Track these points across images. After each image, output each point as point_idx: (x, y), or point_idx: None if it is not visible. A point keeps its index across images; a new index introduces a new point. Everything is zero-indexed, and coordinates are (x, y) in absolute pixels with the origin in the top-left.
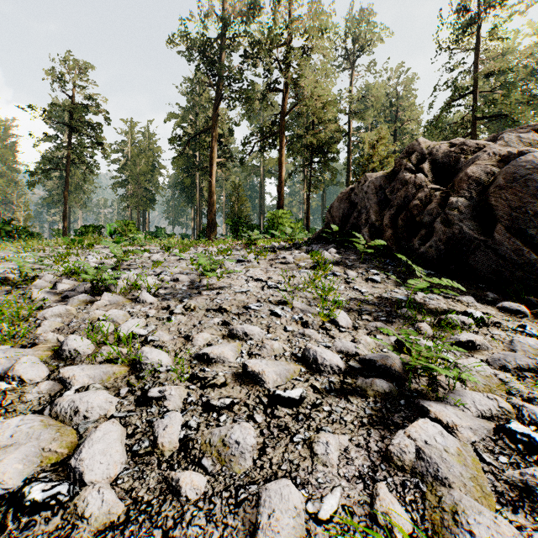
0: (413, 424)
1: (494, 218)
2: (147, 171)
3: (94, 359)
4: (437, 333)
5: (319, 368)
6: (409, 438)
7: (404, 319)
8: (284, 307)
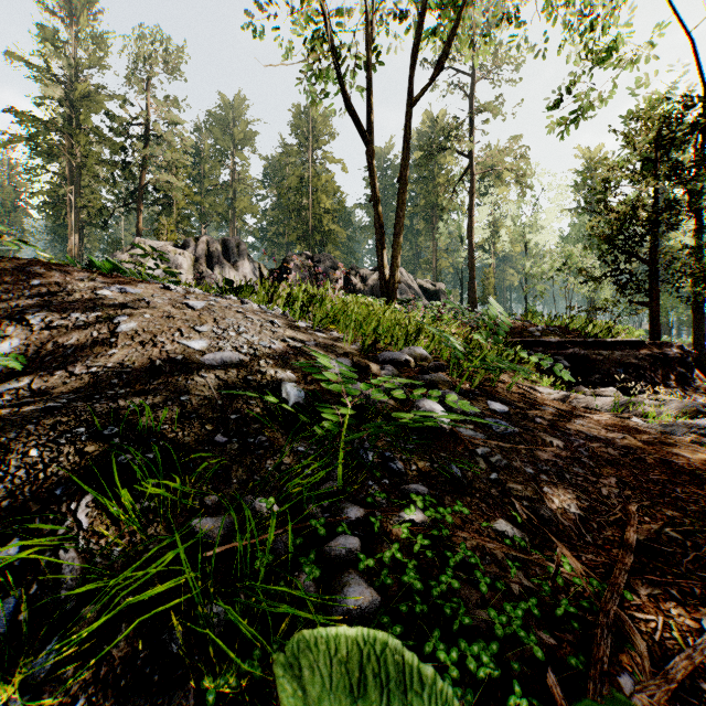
0: None
1: None
2: (4, 213)
3: None
4: None
5: None
6: None
7: None
8: None
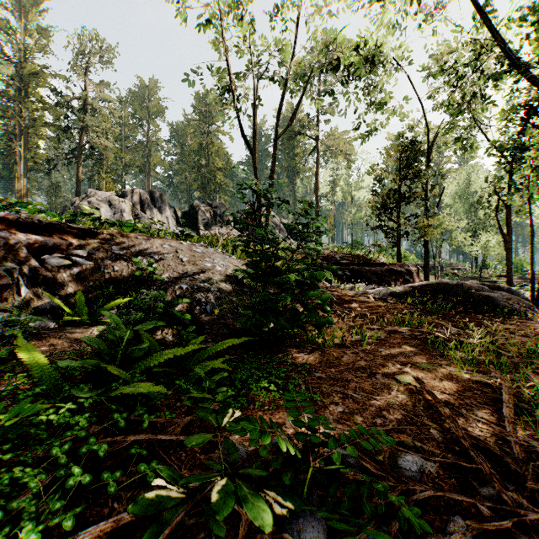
0: None
1: None
2: None
3: None
4: None
5: None
6: None
7: None
8: None
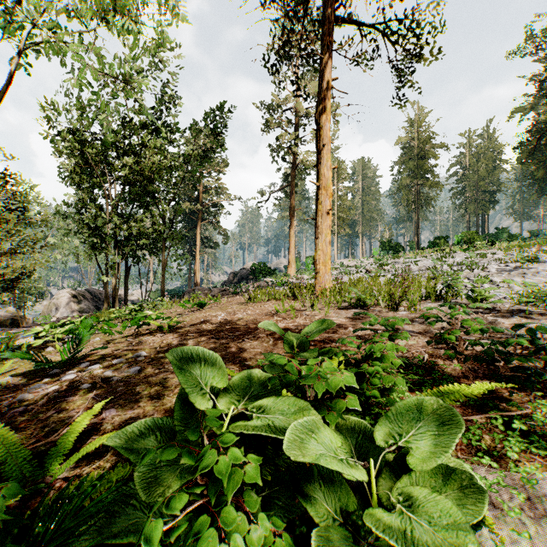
0: None
1: None
2: (486, 175)
3: None
4: None
5: None
6: None
7: None
8: None
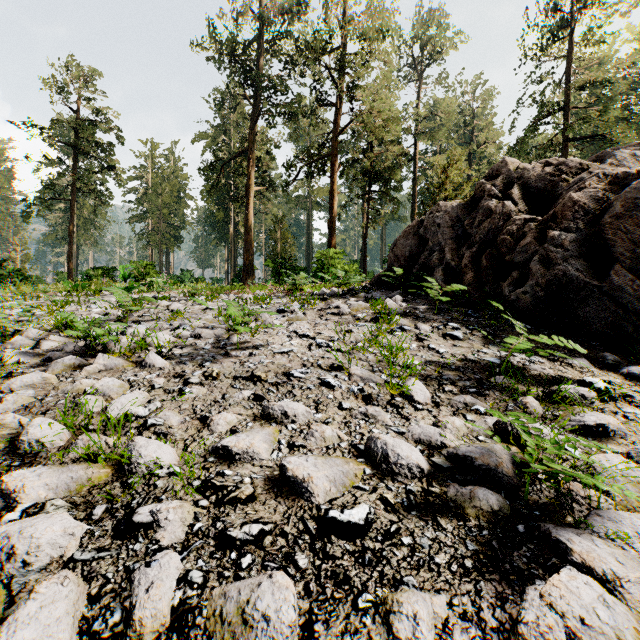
0: (552, 581)
1: (610, 256)
2: (171, 203)
3: (66, 454)
4: (549, 411)
5: (390, 469)
6: (552, 610)
7: (501, 390)
8: (338, 374)
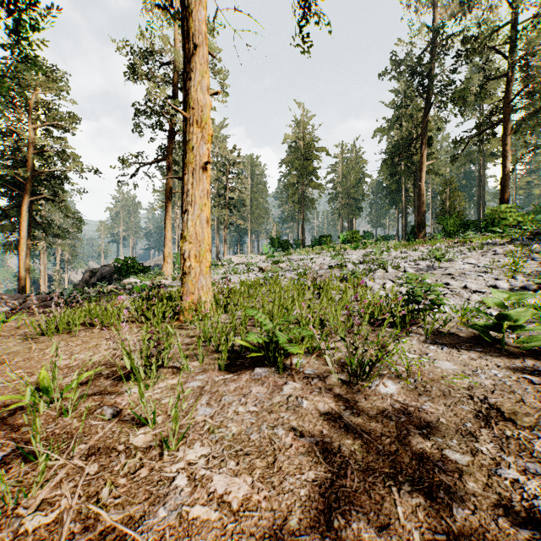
0: None
1: None
2: (356, 184)
3: None
4: None
5: (496, 288)
6: None
7: None
8: (486, 273)
